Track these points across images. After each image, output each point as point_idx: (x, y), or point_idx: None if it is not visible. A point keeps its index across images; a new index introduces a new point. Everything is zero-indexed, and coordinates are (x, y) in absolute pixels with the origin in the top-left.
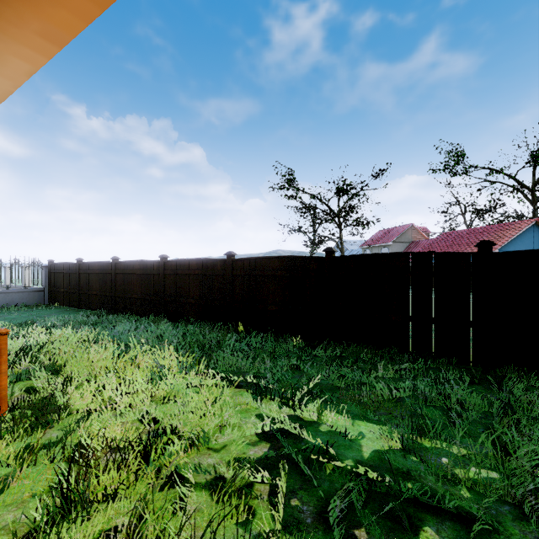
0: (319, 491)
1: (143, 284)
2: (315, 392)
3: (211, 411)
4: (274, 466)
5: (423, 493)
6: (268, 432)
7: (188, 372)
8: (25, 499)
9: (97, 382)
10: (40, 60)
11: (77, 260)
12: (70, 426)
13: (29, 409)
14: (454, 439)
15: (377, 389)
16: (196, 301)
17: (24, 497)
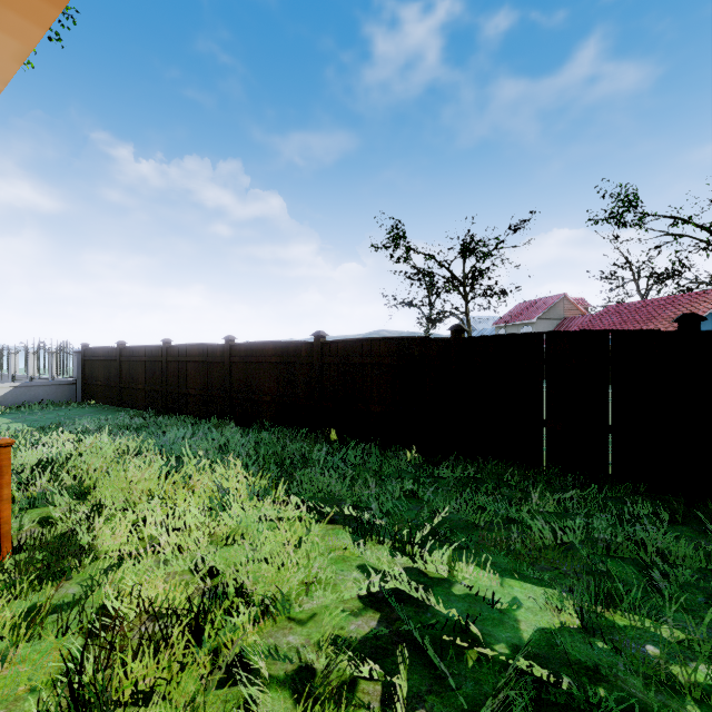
0: (460, 699)
1: (203, 375)
2: (442, 533)
3: (294, 559)
4: (388, 652)
5: (624, 706)
6: (376, 594)
7: (261, 499)
8: (20, 696)
9: (135, 513)
10: (31, 32)
11: (118, 344)
12: (93, 579)
13: (41, 550)
14: (660, 613)
15: (534, 530)
16: (273, 398)
17: (19, 692)
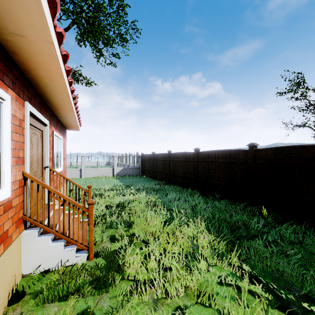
0: None
1: (184, 167)
2: None
3: None
4: None
5: None
6: None
7: (219, 259)
8: None
9: (145, 251)
10: None
11: (152, 153)
12: (112, 308)
13: (104, 259)
14: None
15: None
16: (221, 182)
17: None
